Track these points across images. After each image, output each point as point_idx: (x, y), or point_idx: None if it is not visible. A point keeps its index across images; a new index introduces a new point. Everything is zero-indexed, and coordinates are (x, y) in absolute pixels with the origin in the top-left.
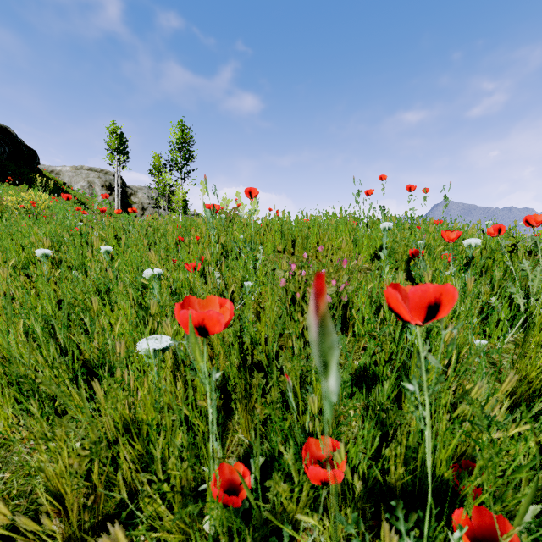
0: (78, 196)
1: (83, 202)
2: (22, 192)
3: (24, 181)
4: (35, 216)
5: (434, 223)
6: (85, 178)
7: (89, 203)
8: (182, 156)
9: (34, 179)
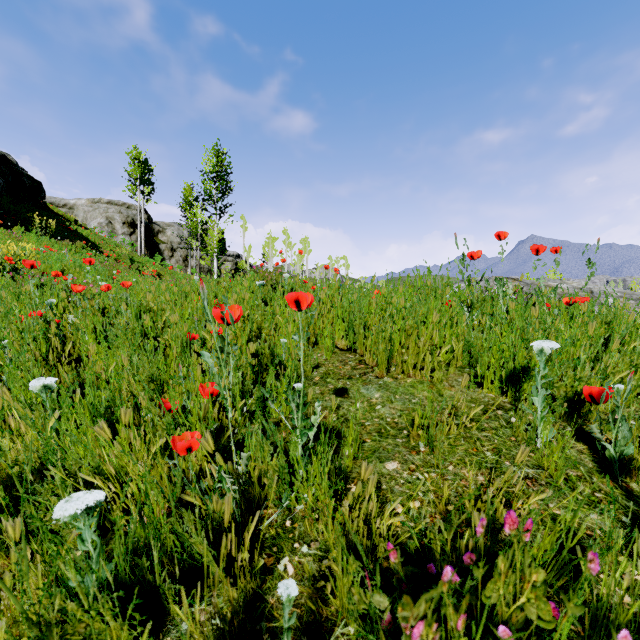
0: (91, 236)
1: (97, 245)
2: (12, 237)
3: (19, 222)
4: (18, 274)
5: (576, 302)
6: (104, 213)
7: (104, 246)
8: (217, 187)
9: (32, 220)
